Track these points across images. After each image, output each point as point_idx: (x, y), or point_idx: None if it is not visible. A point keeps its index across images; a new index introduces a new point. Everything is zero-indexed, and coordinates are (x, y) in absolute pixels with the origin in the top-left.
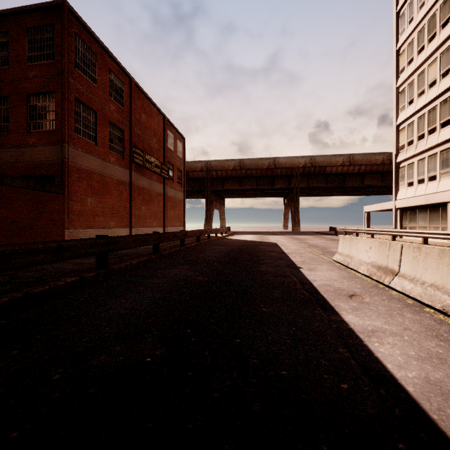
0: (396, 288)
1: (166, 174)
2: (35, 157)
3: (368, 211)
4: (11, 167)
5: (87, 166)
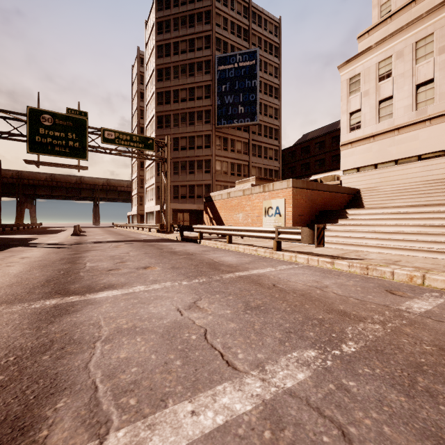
0: None
1: None
2: None
3: (129, 215)
4: None
5: None
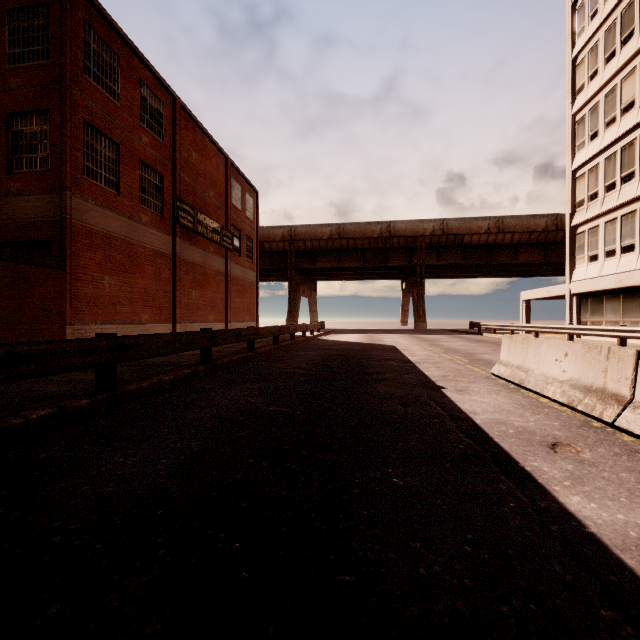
0: (633, 430)
1: (229, 244)
2: (20, 211)
3: (528, 300)
4: None
5: (104, 227)
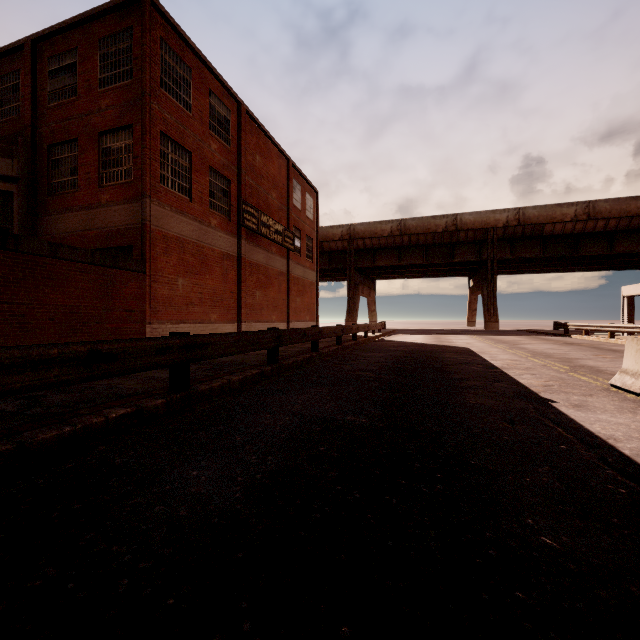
0: None
1: (290, 244)
2: (109, 221)
3: (631, 296)
4: (80, 237)
5: (178, 232)
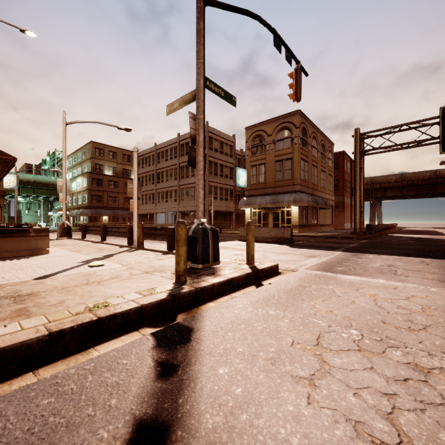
0: None
1: None
2: None
3: None
4: None
5: (345, 201)
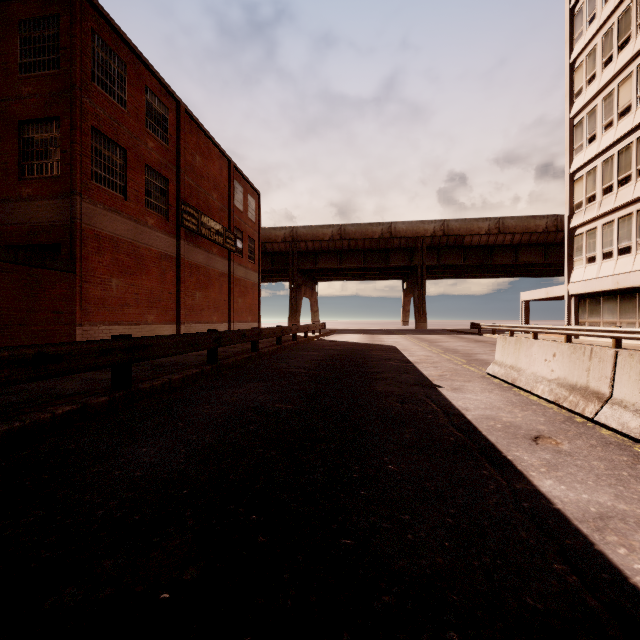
0: (610, 425)
1: (232, 245)
2: (31, 216)
3: (527, 300)
4: None
5: (111, 231)
